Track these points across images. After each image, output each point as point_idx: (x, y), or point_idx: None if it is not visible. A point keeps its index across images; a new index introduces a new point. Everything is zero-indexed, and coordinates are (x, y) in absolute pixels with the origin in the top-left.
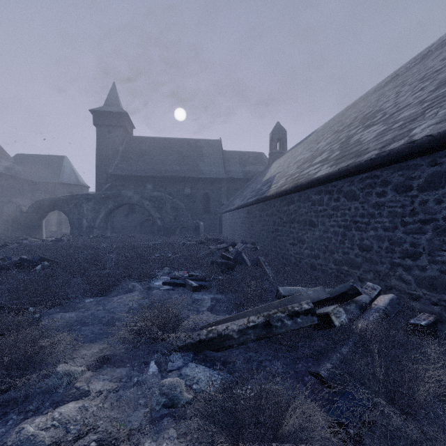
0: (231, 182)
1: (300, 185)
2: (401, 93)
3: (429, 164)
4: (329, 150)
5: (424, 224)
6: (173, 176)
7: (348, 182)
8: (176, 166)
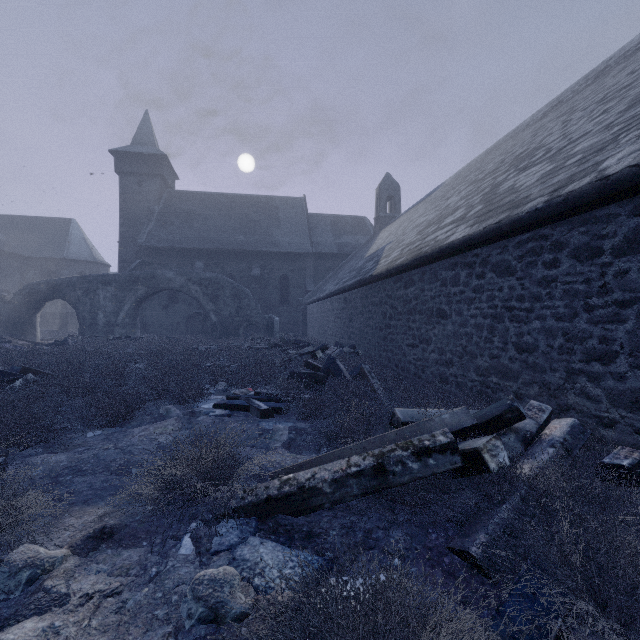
0: (320, 259)
1: (423, 255)
2: (571, 121)
3: (631, 212)
4: (465, 205)
5: (623, 308)
6: (234, 250)
7: (499, 248)
8: (240, 235)
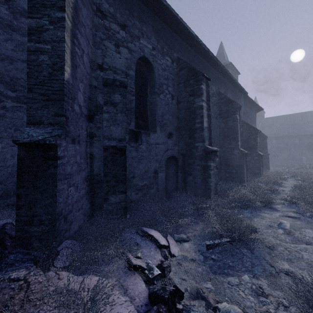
0: None
1: None
2: None
3: None
4: None
5: None
6: (287, 135)
7: None
8: (289, 130)
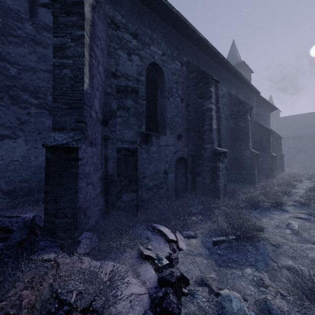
0: None
1: None
2: None
3: None
4: None
5: None
6: (305, 135)
7: None
8: (308, 129)
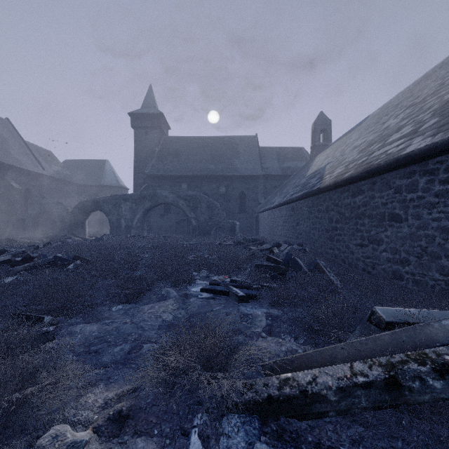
0: (268, 179)
1: (375, 167)
2: None
3: None
4: (412, 122)
5: None
6: (207, 175)
7: None
8: (211, 164)
